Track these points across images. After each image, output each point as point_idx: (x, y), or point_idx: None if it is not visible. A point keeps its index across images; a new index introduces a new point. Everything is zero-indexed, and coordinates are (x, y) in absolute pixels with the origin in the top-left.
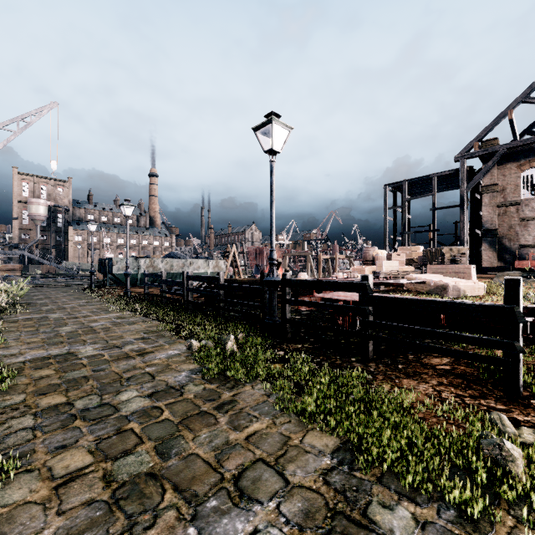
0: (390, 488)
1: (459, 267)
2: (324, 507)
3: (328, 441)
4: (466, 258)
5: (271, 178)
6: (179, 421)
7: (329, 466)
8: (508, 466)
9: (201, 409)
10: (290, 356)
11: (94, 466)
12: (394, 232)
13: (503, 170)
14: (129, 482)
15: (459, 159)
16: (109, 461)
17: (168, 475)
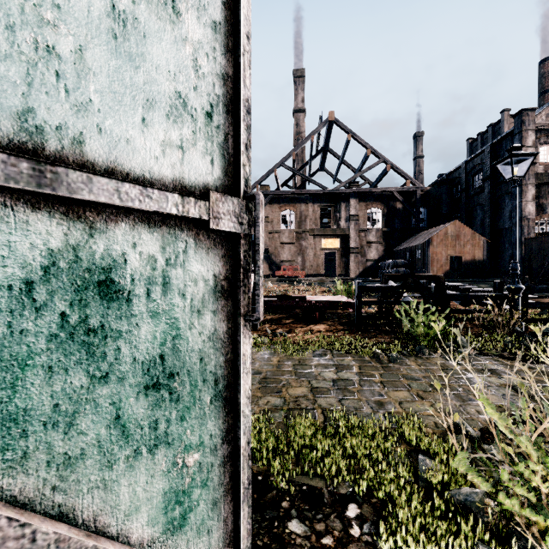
0: None
1: None
2: None
3: None
4: None
5: None
6: None
7: None
8: None
9: None
10: None
11: None
12: None
13: (272, 208)
14: None
15: None
16: None
17: None
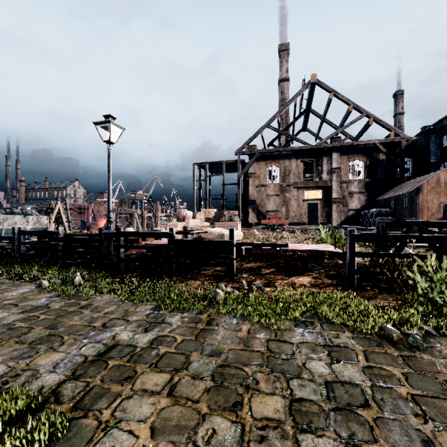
0: (174, 313)
1: (232, 223)
2: (146, 322)
3: (148, 307)
4: (237, 218)
5: (108, 160)
6: (55, 317)
7: (149, 313)
8: (217, 297)
9: (68, 310)
10: (125, 279)
11: (4, 341)
12: (200, 198)
13: (259, 165)
14: (37, 340)
15: (237, 154)
16: (15, 338)
17: (61, 333)
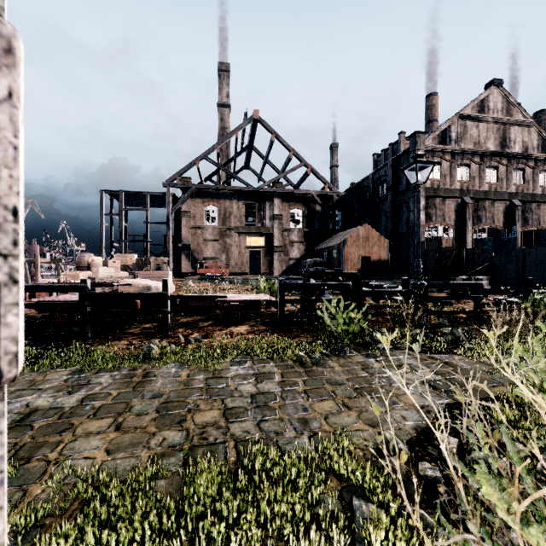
0: (101, 374)
1: (161, 273)
2: (67, 387)
3: (63, 373)
4: (167, 266)
5: None
6: None
7: (67, 378)
8: (152, 352)
9: None
10: None
11: None
12: (111, 239)
13: (195, 202)
14: None
15: (166, 185)
16: None
17: None
